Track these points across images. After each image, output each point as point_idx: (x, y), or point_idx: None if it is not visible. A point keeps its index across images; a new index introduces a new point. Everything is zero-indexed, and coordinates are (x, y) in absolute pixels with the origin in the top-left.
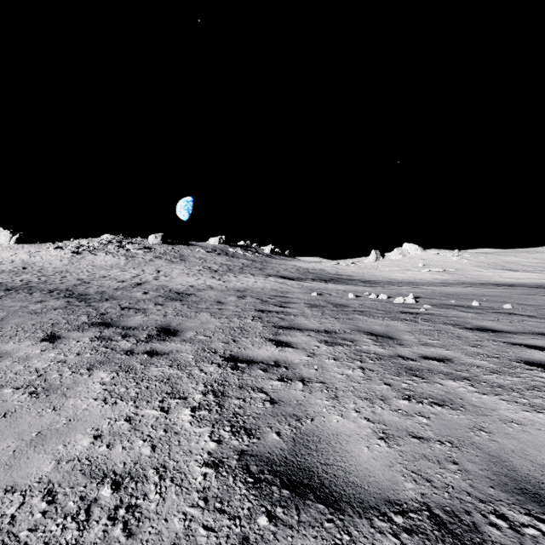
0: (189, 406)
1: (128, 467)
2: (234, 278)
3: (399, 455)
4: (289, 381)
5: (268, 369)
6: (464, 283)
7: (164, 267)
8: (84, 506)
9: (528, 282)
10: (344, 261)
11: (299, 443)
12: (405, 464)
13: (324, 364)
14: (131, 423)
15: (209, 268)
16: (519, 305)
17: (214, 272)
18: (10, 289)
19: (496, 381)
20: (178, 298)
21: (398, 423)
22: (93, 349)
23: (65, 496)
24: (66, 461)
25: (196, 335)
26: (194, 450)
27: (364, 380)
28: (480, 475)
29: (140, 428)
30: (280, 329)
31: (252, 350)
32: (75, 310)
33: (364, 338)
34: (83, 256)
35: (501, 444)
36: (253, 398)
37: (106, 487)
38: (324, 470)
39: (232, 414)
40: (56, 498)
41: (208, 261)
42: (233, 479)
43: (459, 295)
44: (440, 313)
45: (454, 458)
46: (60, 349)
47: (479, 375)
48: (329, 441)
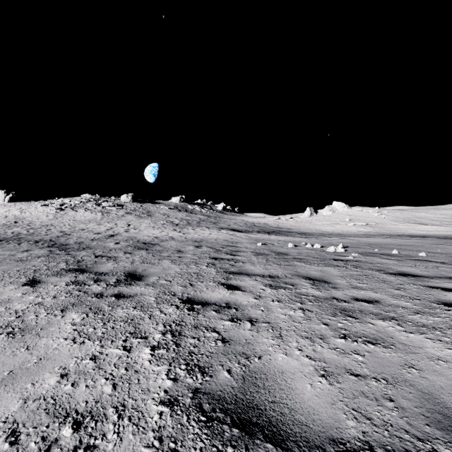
0: (149, 345)
1: (89, 406)
2: (192, 230)
3: (340, 392)
4: (239, 321)
5: (220, 310)
6: (384, 235)
7: (134, 222)
8: (45, 447)
9: (436, 234)
10: (284, 216)
11: (248, 380)
12: (346, 401)
13: (269, 306)
14: (96, 362)
15: (172, 222)
16: (431, 253)
17: (175, 226)
18: (2, 240)
19: (420, 321)
20: (144, 247)
21: (336, 361)
22: (68, 292)
23: (27, 436)
24: (33, 400)
25: (158, 280)
26: (152, 388)
27: (305, 320)
28: (415, 412)
29: (104, 367)
30: (231, 275)
31: (206, 293)
32: (55, 258)
33: (303, 282)
34: (66, 212)
35: (431, 381)
36: (206, 337)
37: (68, 427)
38: (271, 408)
39: (188, 352)
40: (19, 439)
41: (170, 217)
42: (187, 418)
43: (380, 245)
44: (366, 260)
45: (390, 395)
46: (38, 292)
47: (405, 316)
48: (276, 379)
